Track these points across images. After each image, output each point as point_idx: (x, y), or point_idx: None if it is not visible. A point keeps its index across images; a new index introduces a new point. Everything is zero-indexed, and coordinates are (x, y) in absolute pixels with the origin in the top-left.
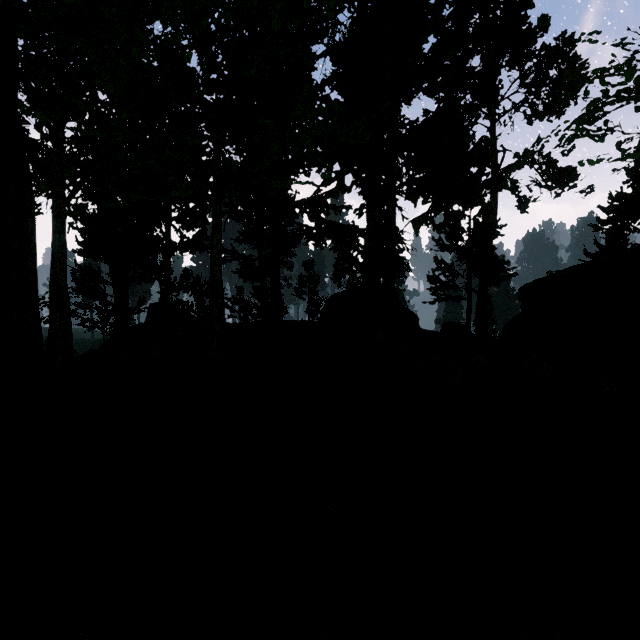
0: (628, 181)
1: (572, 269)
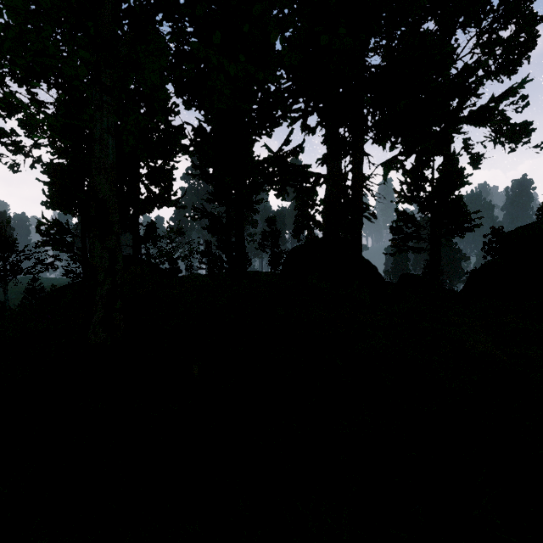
0: None
1: None
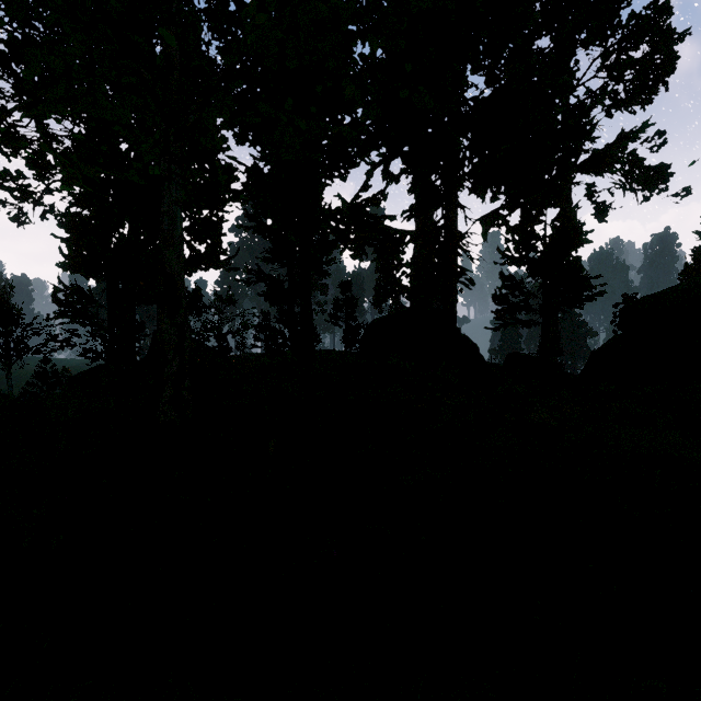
0: None
1: (700, 281)
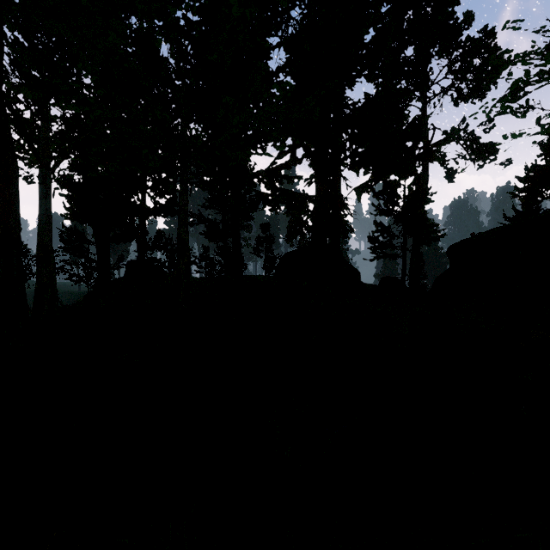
0: (542, 155)
1: (494, 230)
